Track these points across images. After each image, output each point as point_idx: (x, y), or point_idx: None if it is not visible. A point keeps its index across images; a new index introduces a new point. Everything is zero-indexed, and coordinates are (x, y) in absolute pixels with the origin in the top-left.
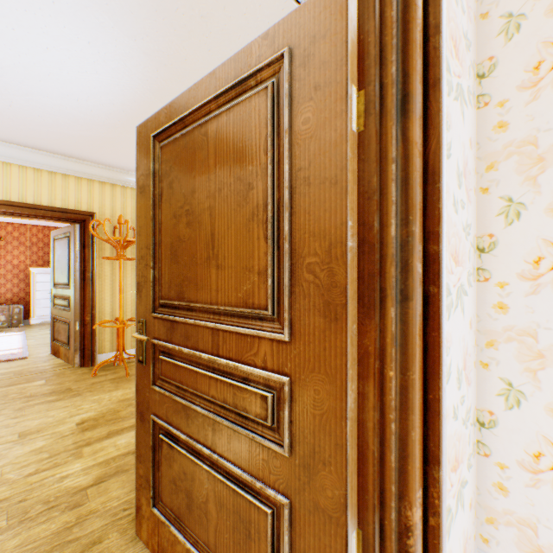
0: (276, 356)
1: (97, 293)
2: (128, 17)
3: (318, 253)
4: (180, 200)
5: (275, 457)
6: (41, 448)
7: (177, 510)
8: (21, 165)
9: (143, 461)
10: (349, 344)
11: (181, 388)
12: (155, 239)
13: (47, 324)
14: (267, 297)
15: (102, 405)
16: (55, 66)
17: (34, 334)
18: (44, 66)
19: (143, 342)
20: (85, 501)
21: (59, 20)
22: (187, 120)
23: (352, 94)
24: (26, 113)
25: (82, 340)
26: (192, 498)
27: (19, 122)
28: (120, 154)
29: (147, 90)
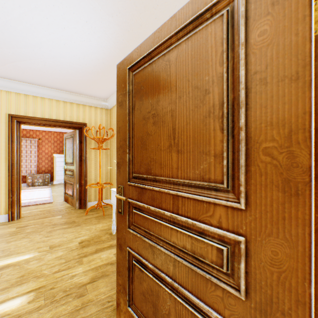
0: (231, 219)
1: (87, 168)
2: (109, 2)
3: (275, 139)
4: (147, 108)
5: (229, 296)
6: (61, 256)
7: (145, 313)
8: (49, 98)
9: (121, 275)
10: (312, 216)
11: (148, 233)
12: (129, 135)
13: (62, 184)
14: (222, 174)
15: (91, 232)
16: (68, 39)
17: (55, 190)
18: (62, 39)
19: (121, 200)
20: (86, 293)
21: (71, 9)
22: (152, 54)
23: (312, 1)
24: (52, 69)
25: (80, 194)
26: (157, 308)
27: (49, 74)
28: (100, 89)
29: (117, 48)
